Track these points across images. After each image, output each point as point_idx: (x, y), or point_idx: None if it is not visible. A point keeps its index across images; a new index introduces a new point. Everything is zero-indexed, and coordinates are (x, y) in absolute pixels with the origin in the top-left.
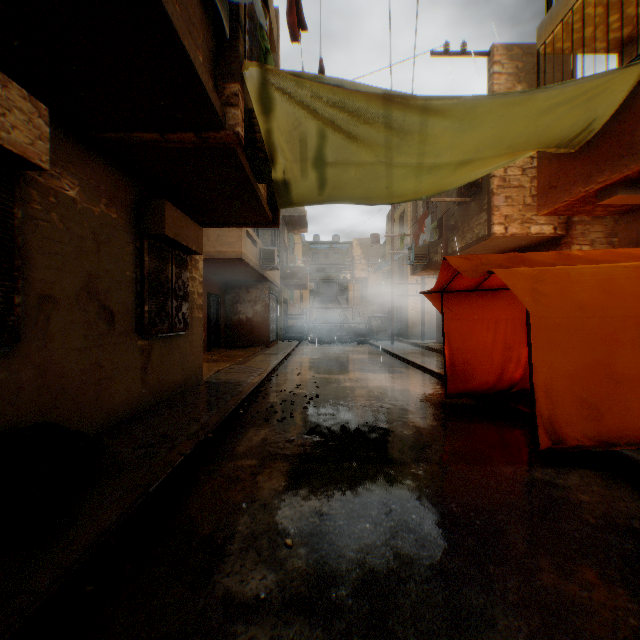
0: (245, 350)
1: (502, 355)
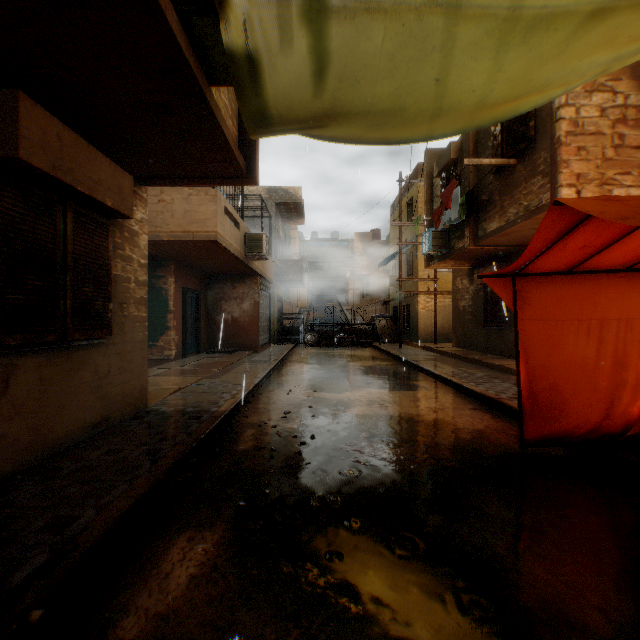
0: (228, 356)
1: (610, 377)
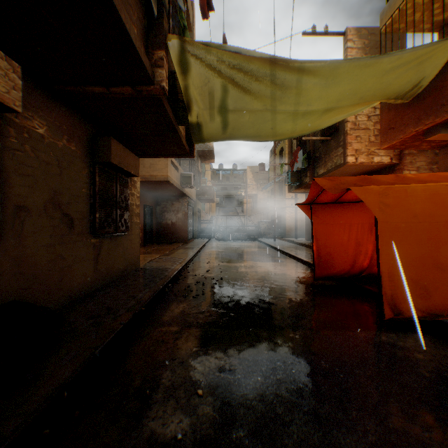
0: (170, 245)
1: (354, 249)
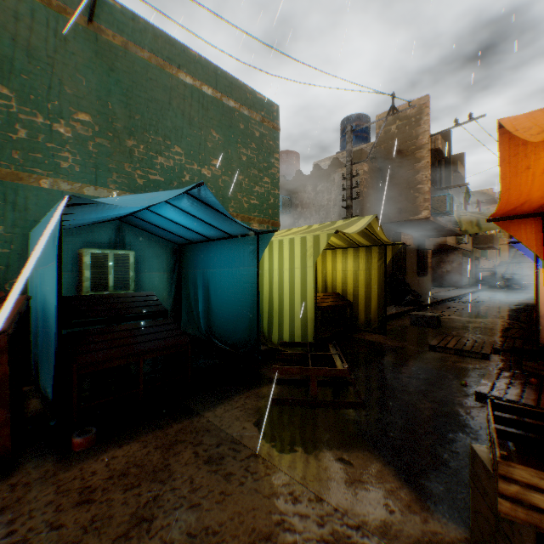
0: (445, 288)
1: None
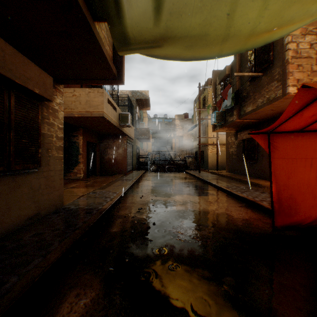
0: (111, 177)
1: None
